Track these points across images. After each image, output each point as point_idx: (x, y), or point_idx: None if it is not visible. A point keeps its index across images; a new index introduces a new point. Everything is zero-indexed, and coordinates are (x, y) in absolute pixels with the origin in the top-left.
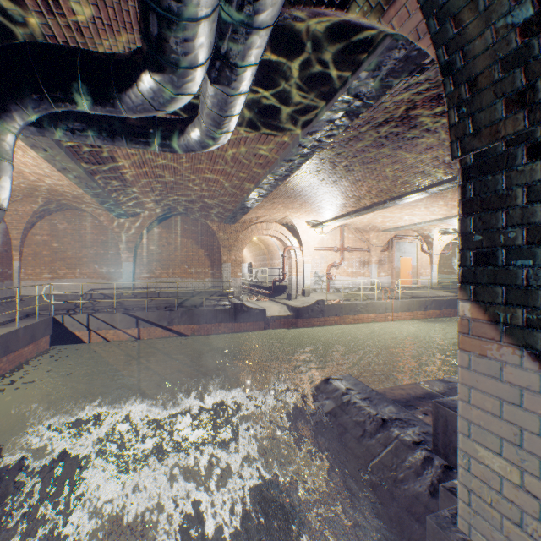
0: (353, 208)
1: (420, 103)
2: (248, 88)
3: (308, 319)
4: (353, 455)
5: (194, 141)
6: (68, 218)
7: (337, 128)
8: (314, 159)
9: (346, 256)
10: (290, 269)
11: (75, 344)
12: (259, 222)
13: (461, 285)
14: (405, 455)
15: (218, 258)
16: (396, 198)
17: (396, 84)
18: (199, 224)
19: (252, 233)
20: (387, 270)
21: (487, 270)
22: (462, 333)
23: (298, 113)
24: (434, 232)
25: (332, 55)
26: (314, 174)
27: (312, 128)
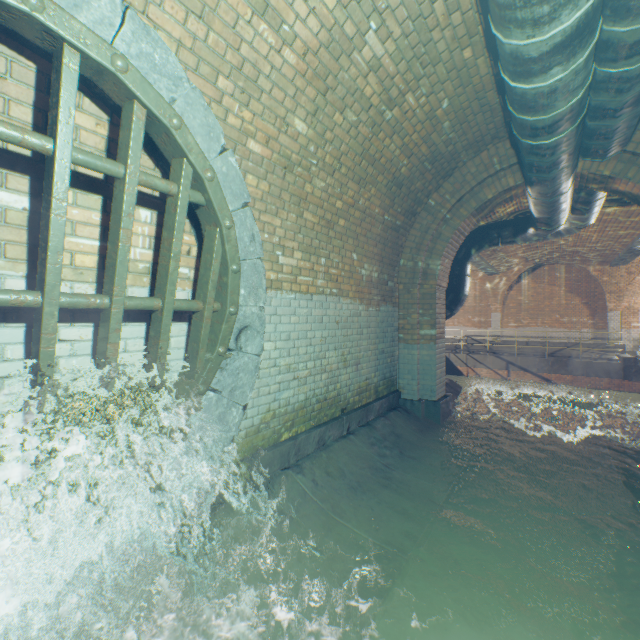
0: None
1: None
2: (597, 210)
3: None
4: None
5: (561, 232)
6: None
7: None
8: None
9: None
10: None
11: (457, 376)
12: None
13: None
14: None
15: (600, 306)
16: None
17: None
18: (573, 270)
19: None
20: None
21: None
22: None
23: None
24: None
25: None
26: None
27: None
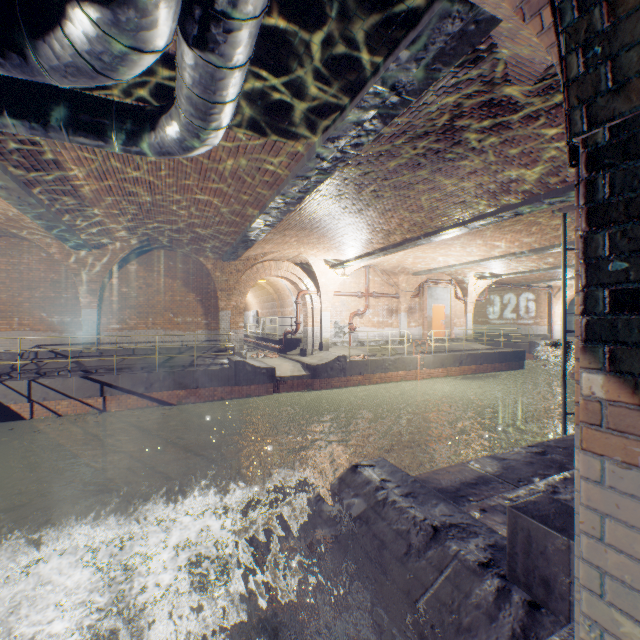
0: (381, 245)
1: (468, 110)
2: (244, 57)
3: (328, 379)
4: (396, 586)
5: (171, 139)
6: (2, 248)
7: (367, 133)
8: (336, 178)
9: (371, 303)
10: (305, 318)
11: (10, 421)
12: (267, 260)
13: (585, 344)
14: (470, 585)
15: (214, 304)
16: (431, 233)
17: (444, 73)
18: (188, 261)
19: (258, 274)
20: (418, 320)
21: (639, 321)
22: (589, 424)
23: (316, 110)
24: (469, 277)
25: (363, 23)
26: (335, 199)
27: (334, 131)
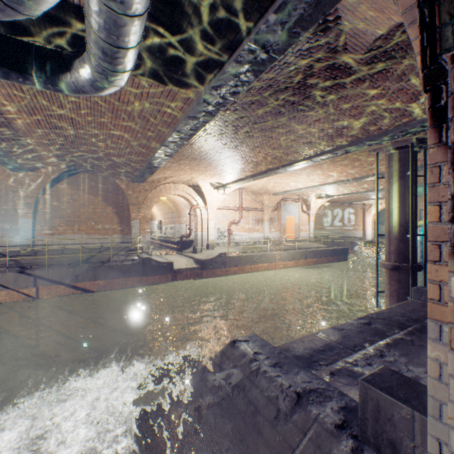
0: (251, 172)
1: (317, 71)
2: (142, 7)
3: (212, 270)
4: (269, 448)
5: (84, 79)
6: None
7: (242, 84)
8: (219, 120)
9: (244, 215)
10: (196, 225)
11: None
12: (168, 183)
13: None
14: (329, 446)
15: (127, 215)
16: (287, 165)
17: (302, 36)
18: (107, 182)
19: (161, 193)
20: (277, 227)
21: None
22: None
23: (203, 63)
24: (311, 197)
25: None
26: (218, 137)
27: (217, 81)
